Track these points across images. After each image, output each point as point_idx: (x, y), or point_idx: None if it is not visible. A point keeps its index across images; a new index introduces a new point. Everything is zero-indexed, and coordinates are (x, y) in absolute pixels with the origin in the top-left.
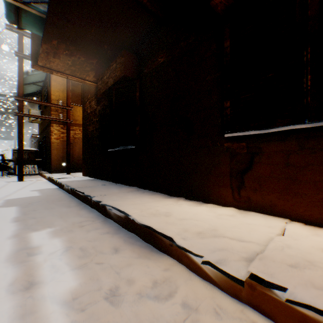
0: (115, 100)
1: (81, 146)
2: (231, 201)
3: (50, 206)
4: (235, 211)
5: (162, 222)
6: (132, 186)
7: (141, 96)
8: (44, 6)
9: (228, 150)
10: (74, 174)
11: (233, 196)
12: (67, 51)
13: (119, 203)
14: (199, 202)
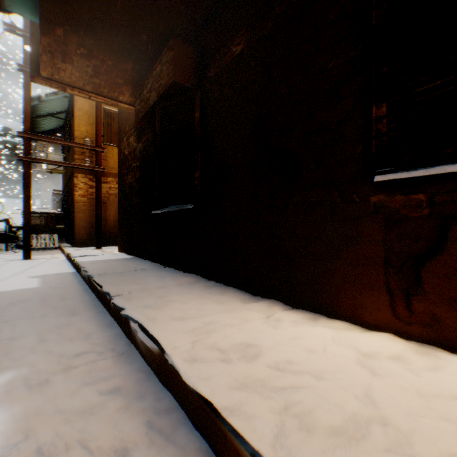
0: (160, 128)
1: None
2: (387, 320)
3: (42, 310)
4: (402, 345)
5: (238, 384)
6: (189, 273)
7: (203, 119)
8: None
9: (379, 211)
10: (108, 249)
11: (392, 310)
12: (83, 49)
13: (155, 314)
14: (313, 313)
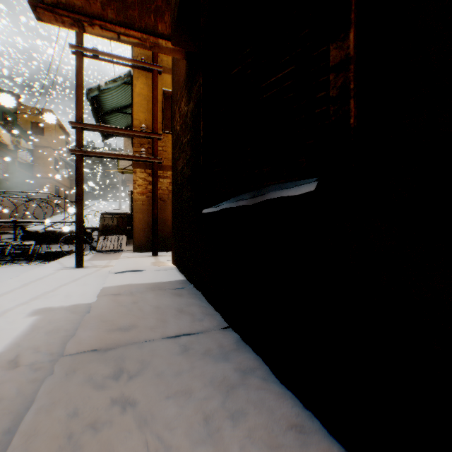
0: None
1: None
2: None
3: None
4: None
5: None
6: (288, 390)
7: None
8: None
9: None
10: (164, 256)
11: None
12: None
13: None
14: None
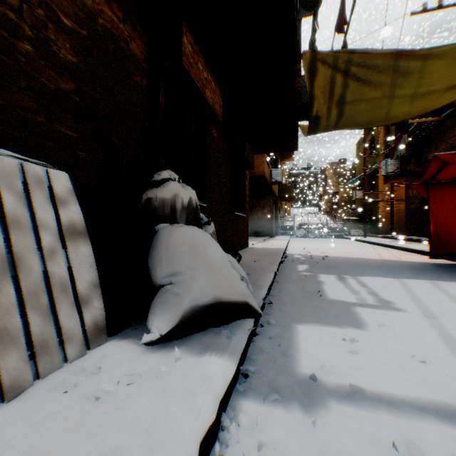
0: None
1: (399, 215)
2: None
3: None
4: None
5: None
6: None
7: None
8: (397, 169)
9: None
10: (396, 235)
11: None
12: (404, 178)
13: None
14: None
